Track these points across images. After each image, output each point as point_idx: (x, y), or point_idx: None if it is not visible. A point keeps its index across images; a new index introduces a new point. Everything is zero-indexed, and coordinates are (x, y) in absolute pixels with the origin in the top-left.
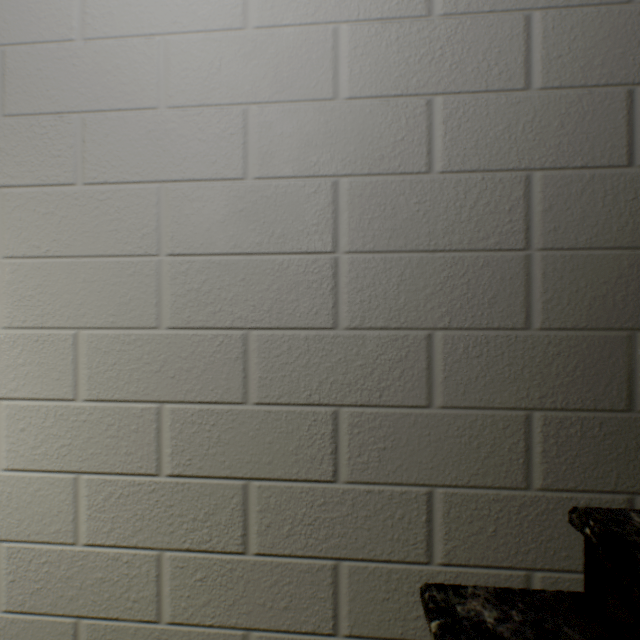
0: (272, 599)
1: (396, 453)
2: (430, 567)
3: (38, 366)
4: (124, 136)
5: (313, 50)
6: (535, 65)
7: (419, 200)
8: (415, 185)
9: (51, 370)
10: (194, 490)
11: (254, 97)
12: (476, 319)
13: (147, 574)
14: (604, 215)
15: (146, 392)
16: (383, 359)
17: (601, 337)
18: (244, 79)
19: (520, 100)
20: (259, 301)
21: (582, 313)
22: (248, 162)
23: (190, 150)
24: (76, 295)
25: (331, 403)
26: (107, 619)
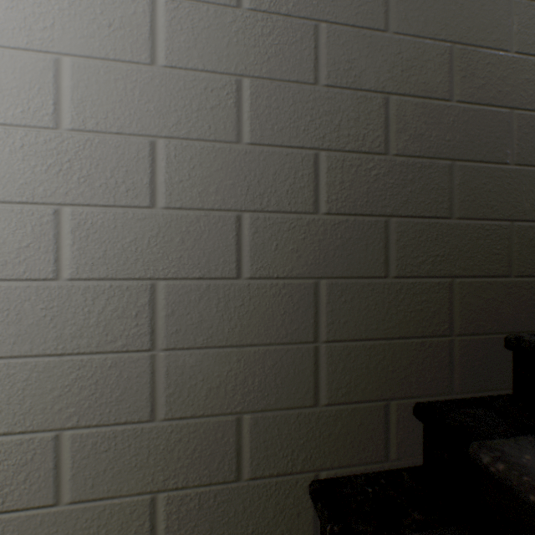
0: None
1: None
2: None
3: None
4: None
5: None
6: (160, 186)
7: (47, 305)
8: (43, 291)
9: None
10: None
11: None
12: (105, 416)
13: None
14: (218, 319)
15: None
16: (7, 464)
17: (216, 421)
18: None
19: (146, 216)
20: None
21: (201, 402)
22: None
23: None
24: None
25: None
26: None
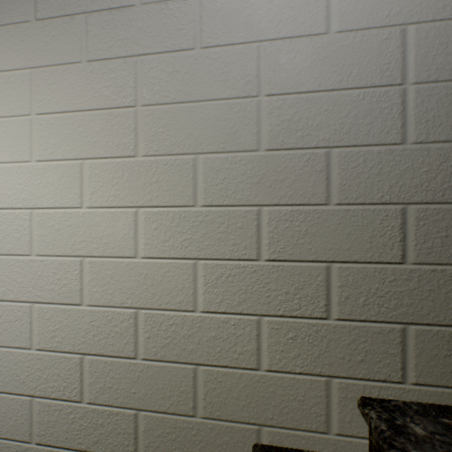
0: (350, 354)
1: None
2: None
3: (166, 182)
4: (231, 10)
5: None
6: None
7: None
8: None
9: (176, 185)
10: (286, 271)
11: None
12: None
13: (249, 334)
14: None
15: (248, 199)
16: (445, 166)
17: None
18: None
19: None
20: (339, 126)
21: None
22: (330, 20)
23: (283, 16)
24: (195, 130)
25: (399, 202)
26: (218, 366)
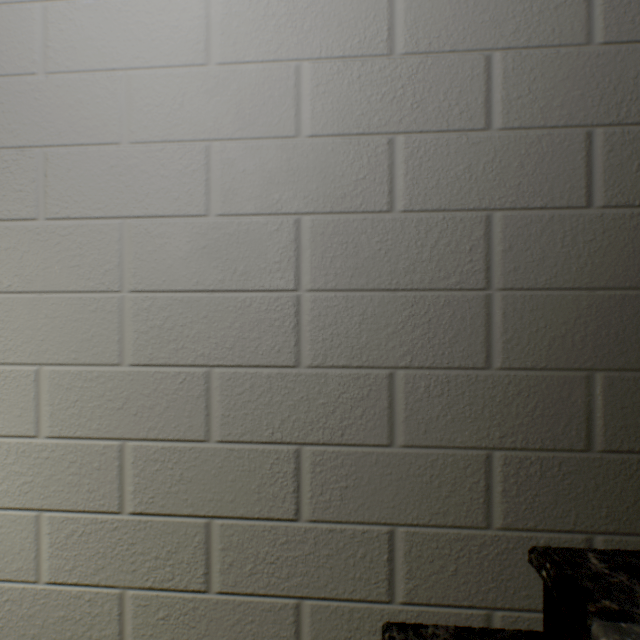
0: (235, 638)
1: (358, 492)
2: (392, 606)
3: None
4: (86, 171)
5: (275, 87)
6: (495, 105)
7: (381, 239)
8: (377, 224)
9: (13, 406)
10: (157, 528)
11: (217, 133)
12: (437, 358)
13: (109, 612)
14: (563, 256)
15: (108, 429)
16: (345, 397)
17: (560, 377)
18: (207, 115)
19: (481, 140)
20: (222, 338)
21: (542, 353)
22: (211, 199)
23: (153, 186)
24: (38, 331)
25: (293, 441)
26: None
